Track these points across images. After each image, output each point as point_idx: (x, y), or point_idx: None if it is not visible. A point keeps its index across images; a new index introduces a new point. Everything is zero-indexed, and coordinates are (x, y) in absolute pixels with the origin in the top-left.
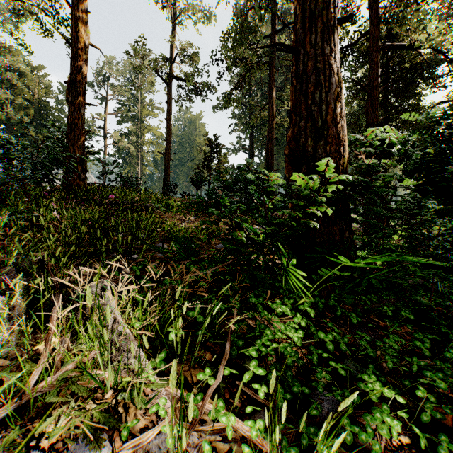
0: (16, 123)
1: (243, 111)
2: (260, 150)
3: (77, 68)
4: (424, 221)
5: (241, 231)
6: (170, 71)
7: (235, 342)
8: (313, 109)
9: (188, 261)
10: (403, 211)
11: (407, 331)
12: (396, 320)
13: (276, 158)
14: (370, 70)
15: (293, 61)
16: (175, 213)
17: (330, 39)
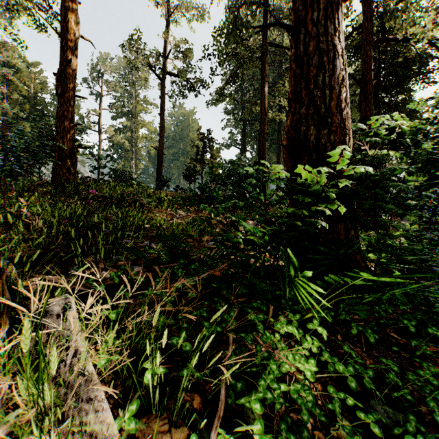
0: (12, 118)
1: (235, 107)
2: (252, 145)
3: (66, 59)
4: (436, 218)
5: (236, 231)
6: (163, 67)
7: (231, 385)
8: (316, 94)
9: (176, 264)
10: (414, 207)
11: (433, 351)
12: (420, 338)
13: (267, 153)
14: (363, 64)
15: (292, 43)
16: (167, 208)
17: (334, 18)
